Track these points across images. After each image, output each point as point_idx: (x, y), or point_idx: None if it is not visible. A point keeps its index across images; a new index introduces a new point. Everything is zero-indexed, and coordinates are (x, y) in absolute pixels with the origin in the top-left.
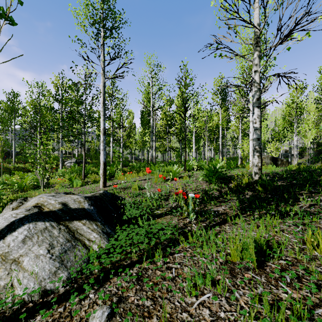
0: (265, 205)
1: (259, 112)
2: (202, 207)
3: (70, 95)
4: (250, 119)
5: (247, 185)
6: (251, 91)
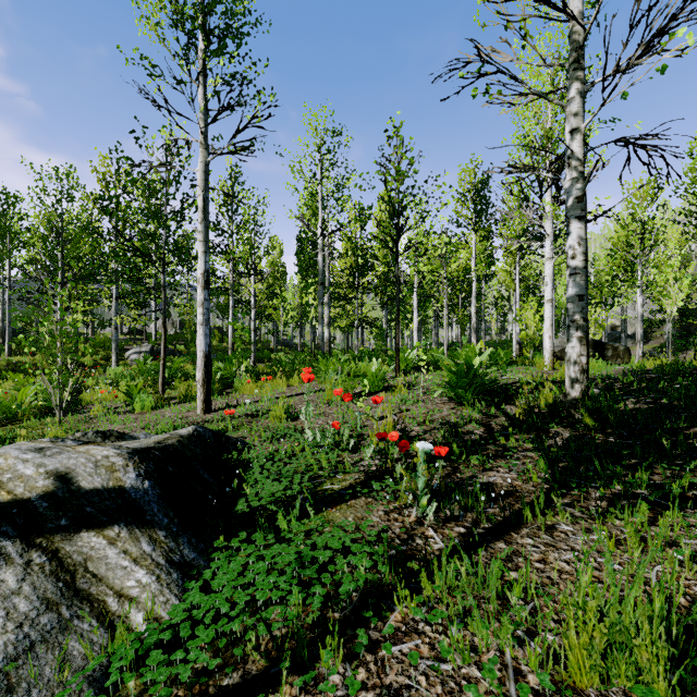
0: (614, 467)
1: (582, 231)
2: (446, 471)
3: (135, 200)
4: (547, 255)
5: (551, 409)
6: (561, 180)
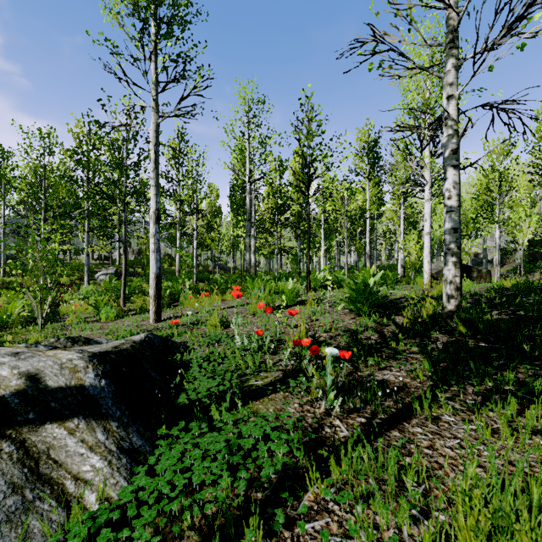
0: (485, 366)
1: (456, 177)
2: (349, 370)
3: (103, 154)
4: (426, 197)
5: (431, 319)
6: (439, 136)
